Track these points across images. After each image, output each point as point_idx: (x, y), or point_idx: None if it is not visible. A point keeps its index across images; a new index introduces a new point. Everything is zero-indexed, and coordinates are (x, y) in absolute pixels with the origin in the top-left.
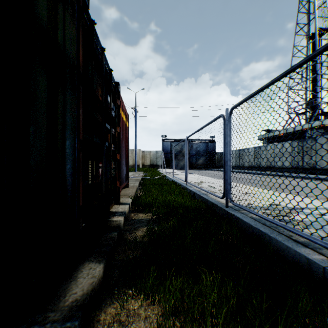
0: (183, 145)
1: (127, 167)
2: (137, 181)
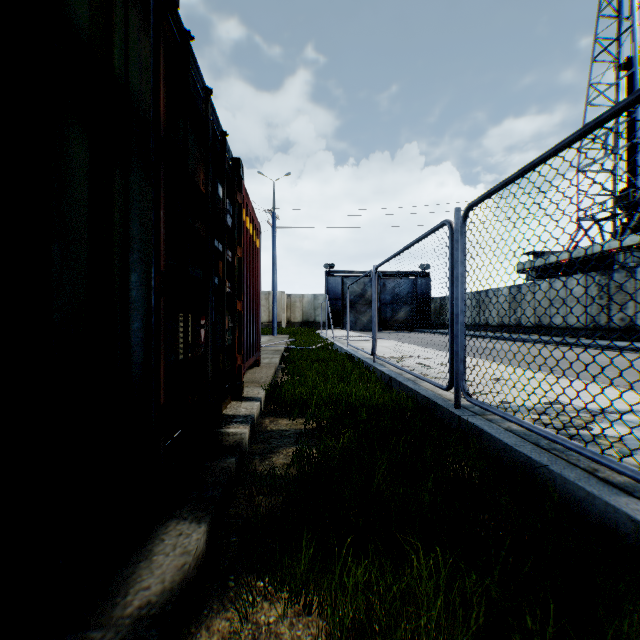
0: (366, 283)
1: (258, 326)
2: (276, 353)
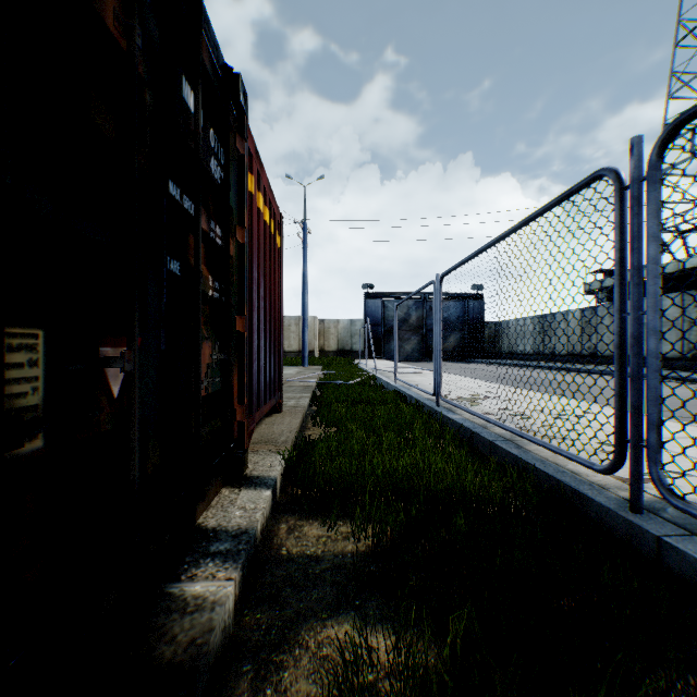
0: (410, 306)
1: (279, 357)
2: (306, 391)
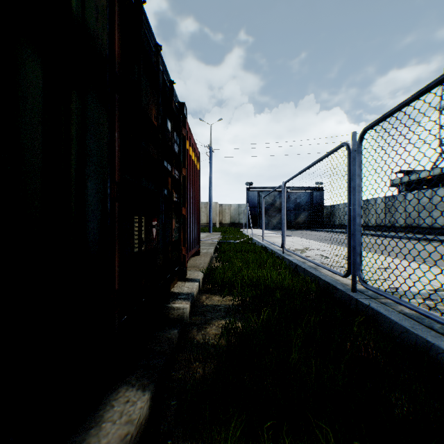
0: (276, 195)
1: (198, 226)
2: (211, 245)
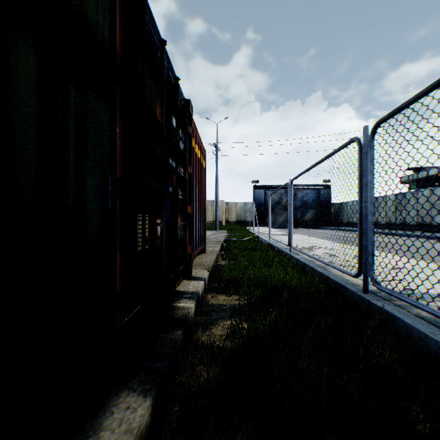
0: (282, 193)
1: (204, 224)
2: (217, 243)
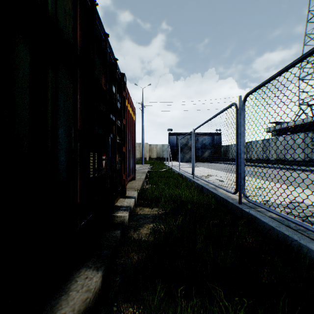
0: (188, 138)
1: (134, 160)
2: (143, 173)
